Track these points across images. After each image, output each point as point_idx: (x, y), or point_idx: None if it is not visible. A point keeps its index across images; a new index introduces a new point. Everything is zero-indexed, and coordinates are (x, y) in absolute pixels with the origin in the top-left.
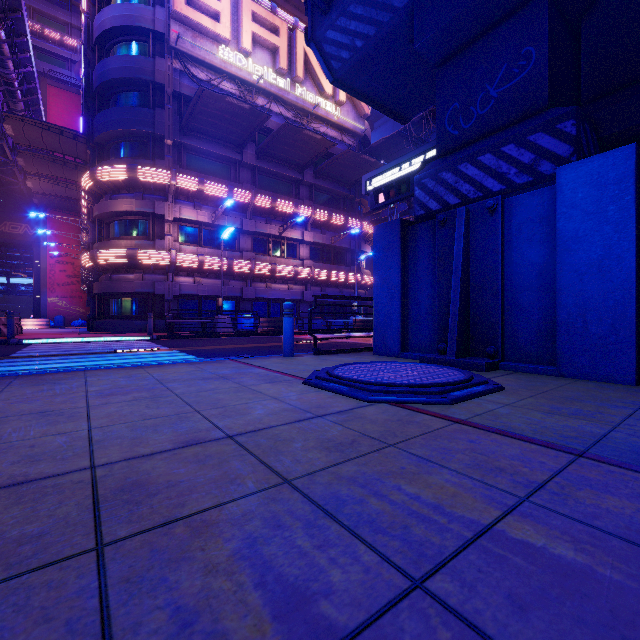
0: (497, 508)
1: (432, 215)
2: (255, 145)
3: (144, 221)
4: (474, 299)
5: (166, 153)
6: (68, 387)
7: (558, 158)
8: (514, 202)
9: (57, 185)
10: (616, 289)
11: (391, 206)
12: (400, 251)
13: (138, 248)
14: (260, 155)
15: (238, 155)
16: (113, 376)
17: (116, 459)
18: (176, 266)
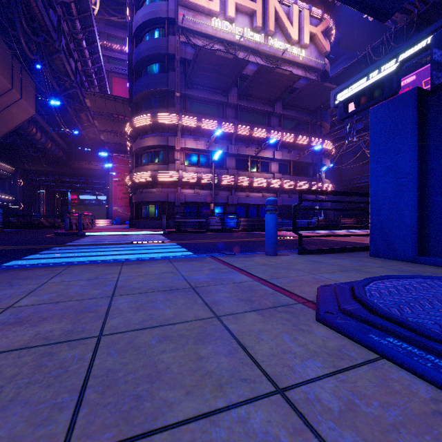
0: None
1: None
2: (237, 89)
3: (162, 152)
4: None
5: (176, 102)
6: (8, 294)
7: None
8: None
9: (116, 136)
10: None
11: (348, 126)
12: (416, 128)
13: (158, 170)
14: (241, 96)
15: (225, 98)
16: (80, 276)
17: None
18: (182, 182)
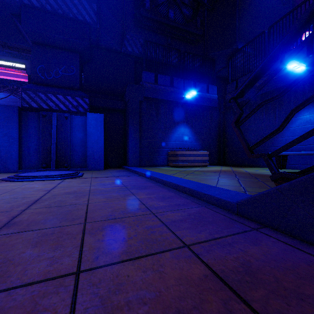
0: (118, 180)
1: (33, 109)
2: None
3: None
4: (59, 147)
5: None
6: None
7: (84, 108)
8: (73, 117)
9: None
10: (100, 147)
11: None
12: (18, 122)
13: None
14: None
15: None
16: None
17: (42, 195)
18: None
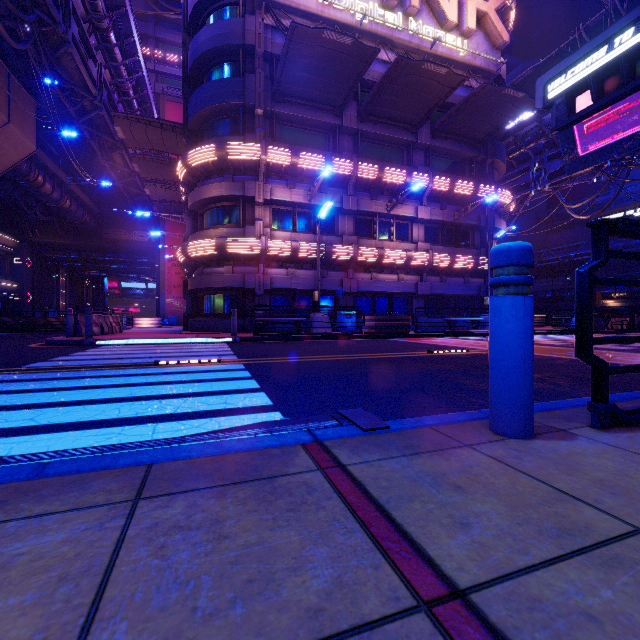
0: None
1: None
2: (357, 105)
3: (235, 207)
4: None
5: (256, 125)
6: None
7: None
8: None
9: (168, 189)
10: None
11: (535, 167)
12: None
13: (227, 236)
14: (364, 115)
15: (337, 119)
16: None
17: None
18: (267, 255)
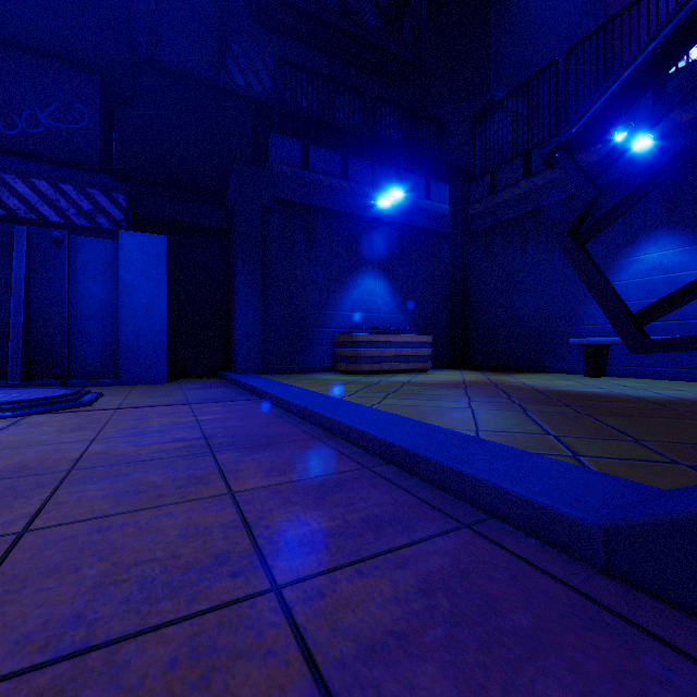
0: (191, 417)
1: None
2: None
3: None
4: (36, 322)
5: None
6: None
7: (113, 219)
8: (80, 241)
9: None
10: (157, 324)
11: None
12: None
13: None
14: None
15: None
16: None
17: None
18: None
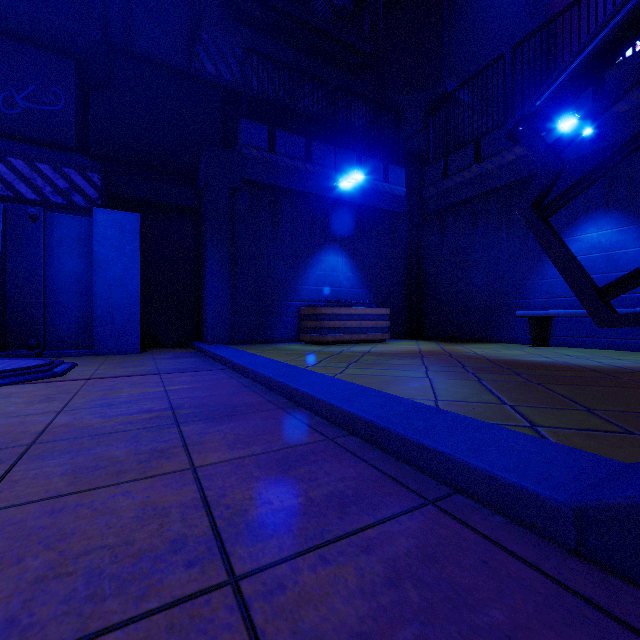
0: (160, 387)
1: None
2: None
3: None
4: (13, 295)
5: None
6: None
7: (88, 197)
8: (56, 218)
9: None
10: (131, 297)
11: None
12: None
13: None
14: None
15: None
16: None
17: None
18: None
